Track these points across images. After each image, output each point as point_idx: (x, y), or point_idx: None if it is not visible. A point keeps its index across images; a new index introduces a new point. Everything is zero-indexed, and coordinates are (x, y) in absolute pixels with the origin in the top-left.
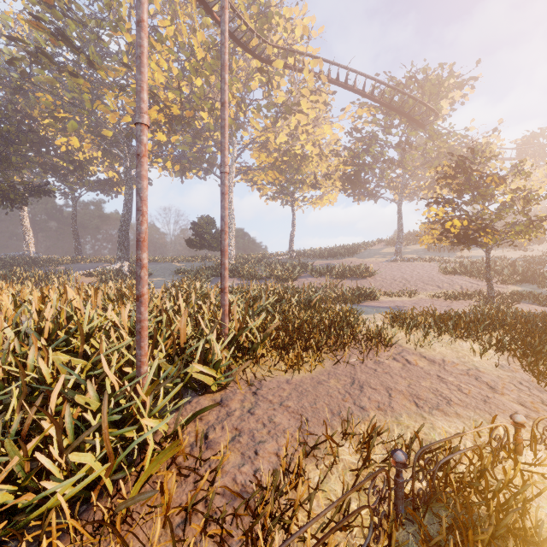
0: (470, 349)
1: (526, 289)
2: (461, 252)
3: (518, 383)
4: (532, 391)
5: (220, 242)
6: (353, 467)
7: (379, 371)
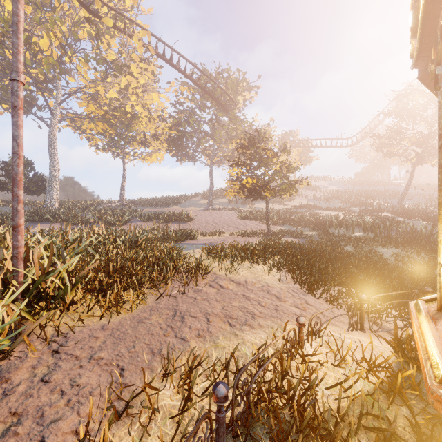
0: (262, 270)
1: (286, 228)
2: (250, 205)
3: (292, 291)
4: (300, 296)
5: (40, 186)
6: (173, 412)
7: (198, 299)
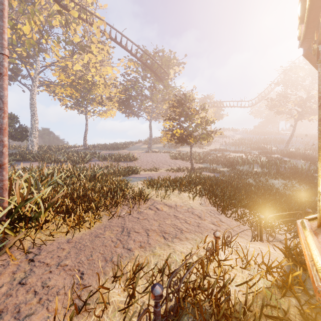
0: (188, 196)
1: (205, 166)
2: (179, 149)
3: (210, 212)
4: (215, 215)
5: (23, 134)
6: (121, 306)
7: (140, 218)
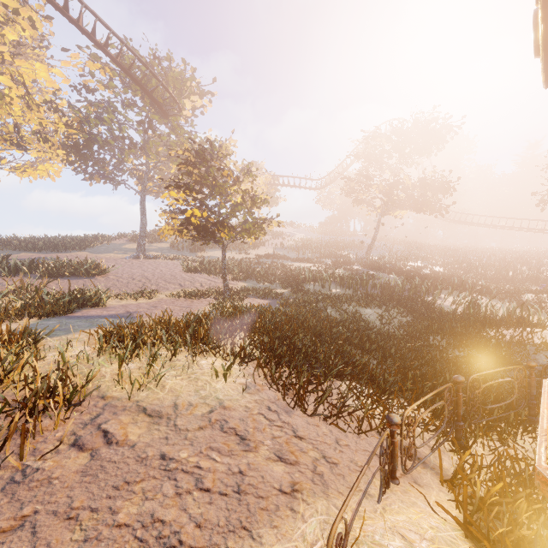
0: (212, 369)
1: (250, 284)
2: (202, 252)
3: (267, 409)
4: (282, 418)
5: None
6: None
7: None
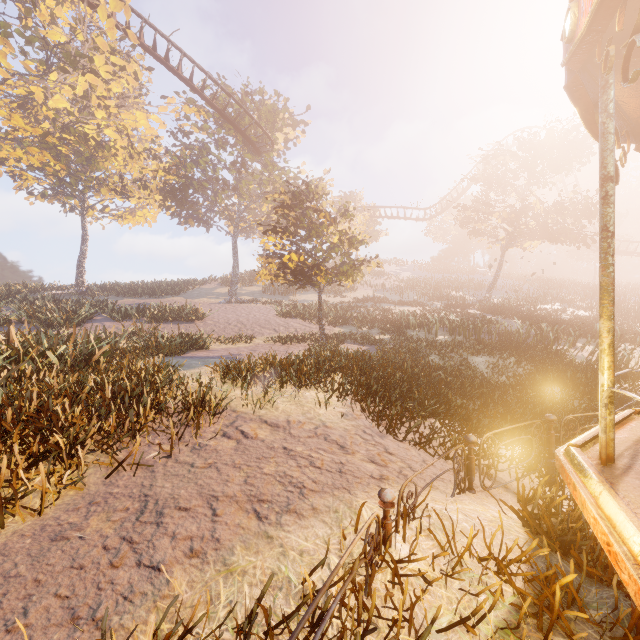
0: (315, 399)
1: (347, 330)
2: (294, 296)
3: (363, 432)
4: (375, 439)
5: None
6: None
7: (198, 465)
